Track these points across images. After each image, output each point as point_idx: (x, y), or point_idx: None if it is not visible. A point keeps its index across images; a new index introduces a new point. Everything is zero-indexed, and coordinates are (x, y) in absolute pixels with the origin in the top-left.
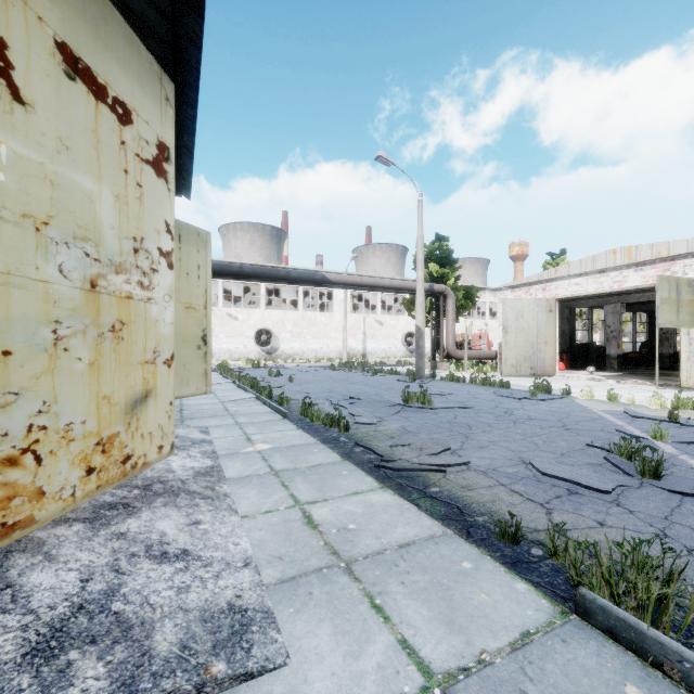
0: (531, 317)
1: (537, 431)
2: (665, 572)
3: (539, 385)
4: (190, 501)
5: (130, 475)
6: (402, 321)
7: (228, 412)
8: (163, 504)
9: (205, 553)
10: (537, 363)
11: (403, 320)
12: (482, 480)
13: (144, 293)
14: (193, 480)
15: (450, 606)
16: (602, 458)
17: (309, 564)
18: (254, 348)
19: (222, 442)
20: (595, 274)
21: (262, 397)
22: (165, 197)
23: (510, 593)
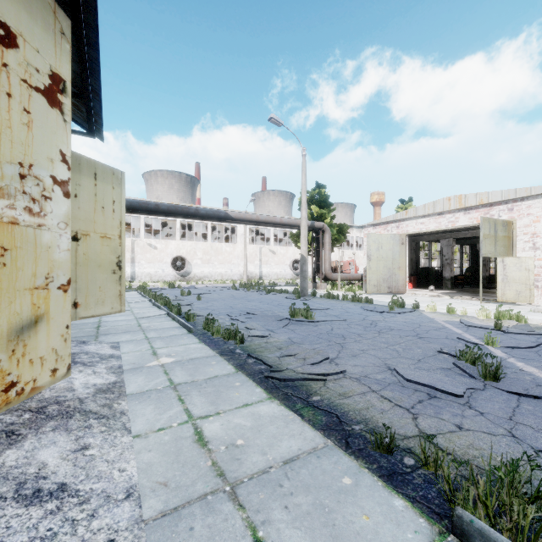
0: (388, 248)
1: (397, 339)
2: (524, 478)
3: (395, 301)
4: (83, 422)
5: (15, 402)
6: (290, 251)
7: (140, 328)
8: (52, 429)
9: (85, 486)
10: (392, 284)
11: (291, 250)
12: (356, 388)
13: (34, 219)
14: (92, 399)
15: (333, 534)
16: (450, 362)
17: (194, 490)
18: (170, 272)
19: (130, 357)
20: (435, 216)
21: (172, 314)
22: (60, 128)
23: (389, 513)
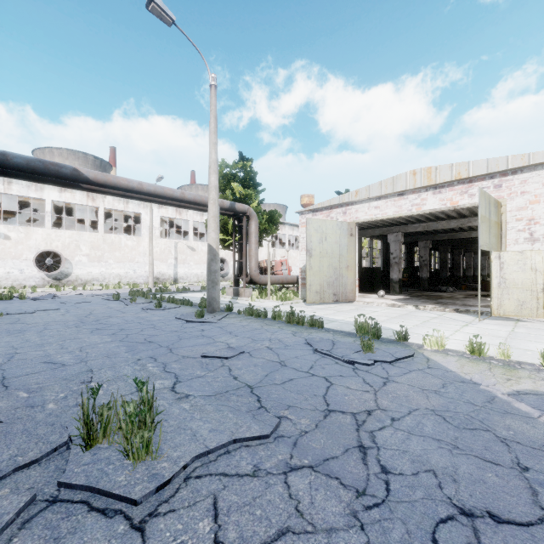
0: (334, 240)
1: None
2: None
3: (363, 325)
4: None
5: None
6: None
7: None
8: None
9: None
10: (339, 289)
11: None
12: None
13: None
14: None
15: None
16: None
17: None
18: (35, 273)
19: None
20: (395, 197)
21: None
22: None
23: None
